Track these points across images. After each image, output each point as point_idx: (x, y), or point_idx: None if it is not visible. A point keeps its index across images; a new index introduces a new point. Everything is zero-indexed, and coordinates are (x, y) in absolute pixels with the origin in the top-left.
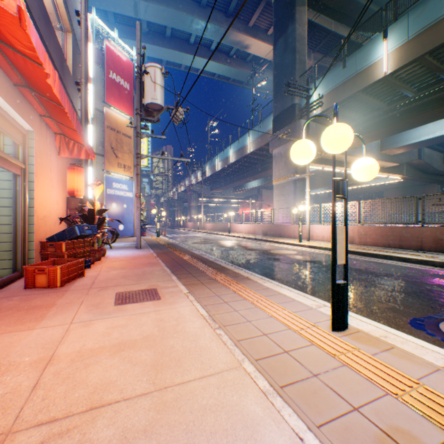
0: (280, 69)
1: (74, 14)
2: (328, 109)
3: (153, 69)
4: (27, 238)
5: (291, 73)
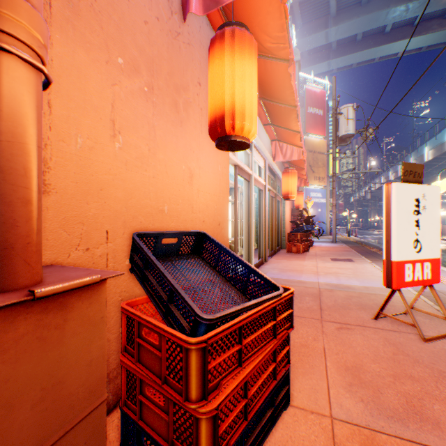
0: None
1: None
2: None
3: (345, 109)
4: (281, 231)
5: None
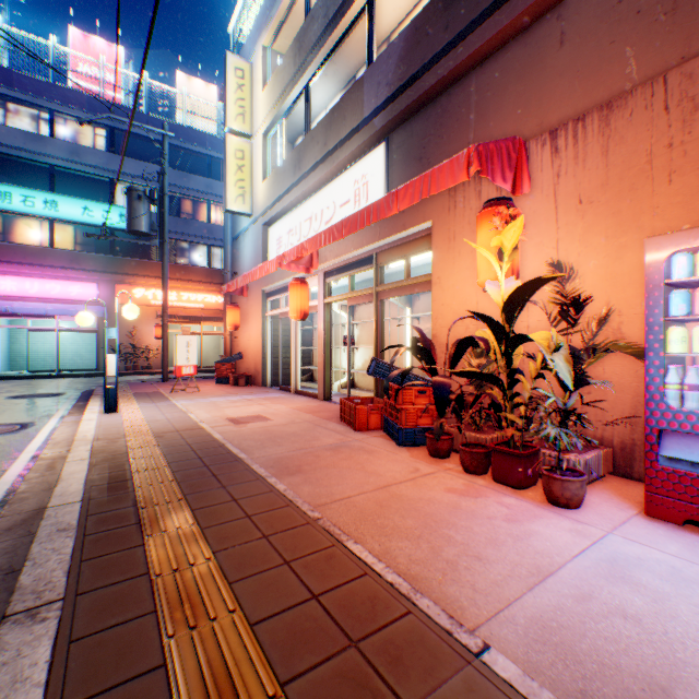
0: None
1: None
2: None
3: None
4: None
5: None
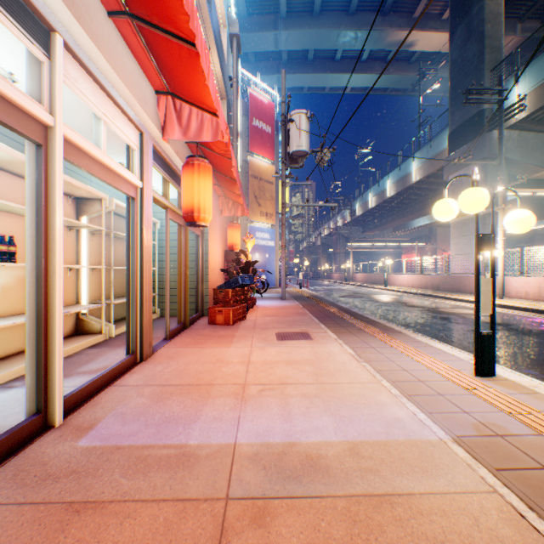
0: (459, 65)
1: (228, 81)
2: (539, 110)
3: (298, 116)
4: (204, 286)
5: (477, 68)
